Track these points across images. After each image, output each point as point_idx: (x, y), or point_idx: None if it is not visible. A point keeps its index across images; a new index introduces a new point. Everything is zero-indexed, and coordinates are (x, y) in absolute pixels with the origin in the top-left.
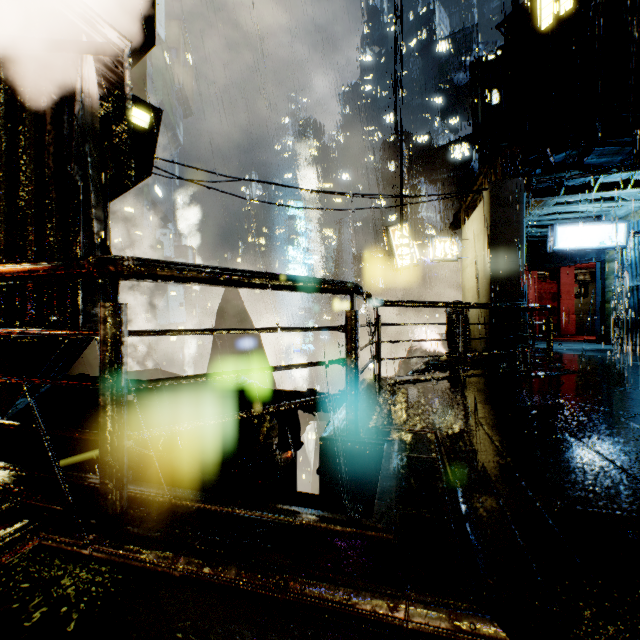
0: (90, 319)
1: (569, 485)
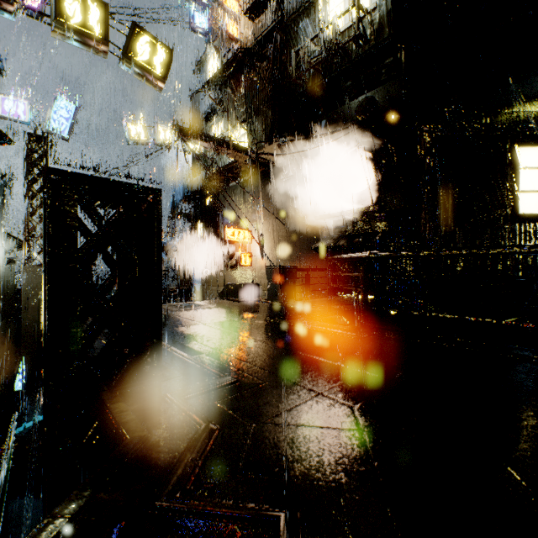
0: (456, 270)
1: (292, 338)
